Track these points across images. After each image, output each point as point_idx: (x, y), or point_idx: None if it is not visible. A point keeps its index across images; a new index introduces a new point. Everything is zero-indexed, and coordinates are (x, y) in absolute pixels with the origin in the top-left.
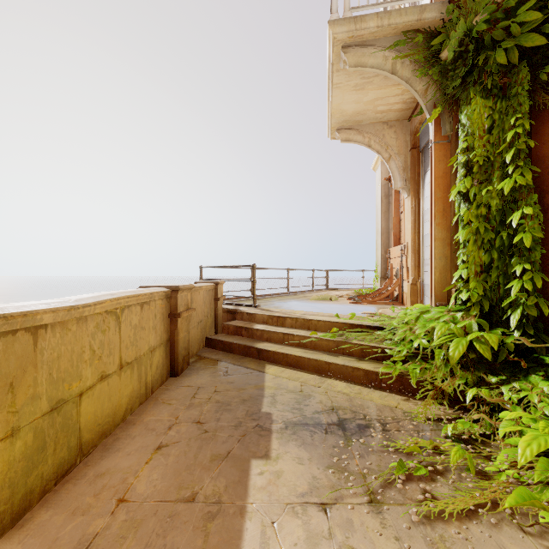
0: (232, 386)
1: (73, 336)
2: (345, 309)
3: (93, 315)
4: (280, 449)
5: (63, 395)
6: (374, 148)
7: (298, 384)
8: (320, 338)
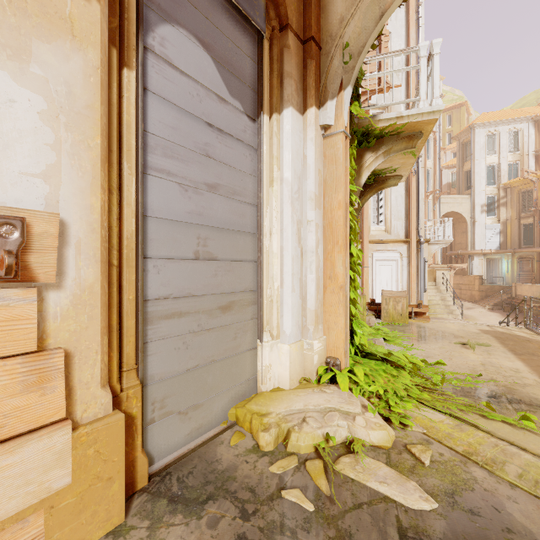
0: None
1: None
2: None
3: None
4: None
5: None
6: None
7: None
8: None
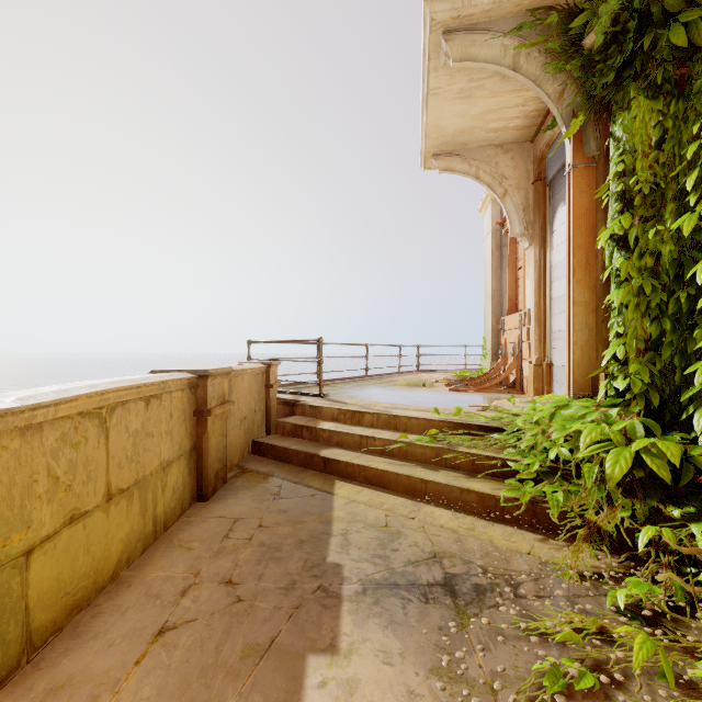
0: (286, 517)
1: (13, 458)
2: (444, 399)
3: (54, 420)
4: (355, 635)
5: None
6: (484, 181)
7: (381, 514)
8: (412, 443)
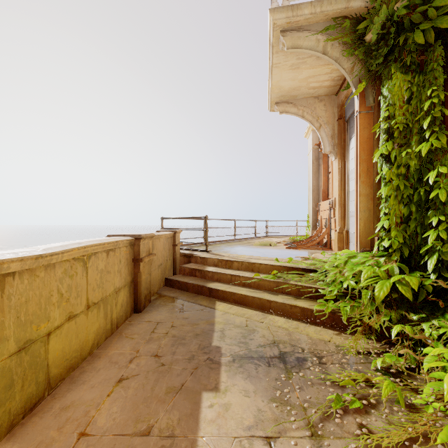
0: (187, 321)
1: (41, 282)
2: (282, 253)
3: (60, 262)
4: (229, 382)
5: (31, 335)
6: (307, 119)
7: (243, 320)
8: (262, 279)
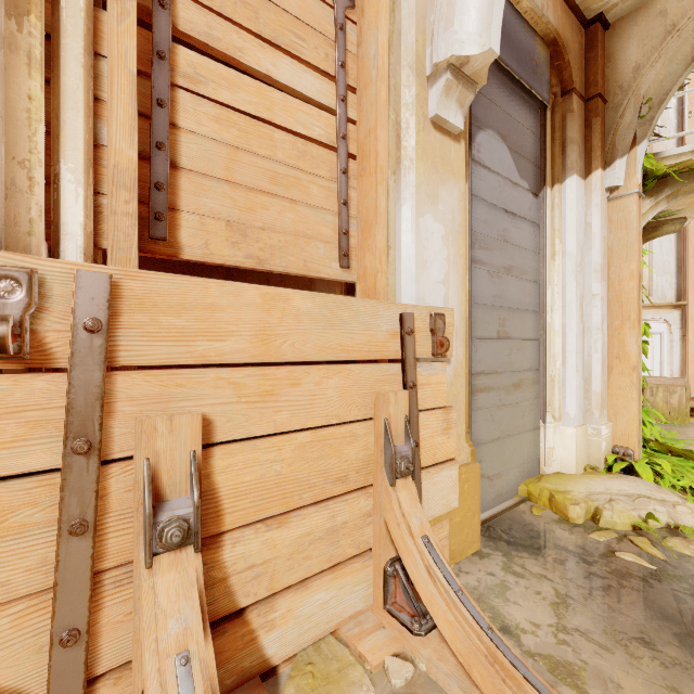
0: None
1: None
2: None
3: None
4: None
5: None
6: None
7: None
8: None
